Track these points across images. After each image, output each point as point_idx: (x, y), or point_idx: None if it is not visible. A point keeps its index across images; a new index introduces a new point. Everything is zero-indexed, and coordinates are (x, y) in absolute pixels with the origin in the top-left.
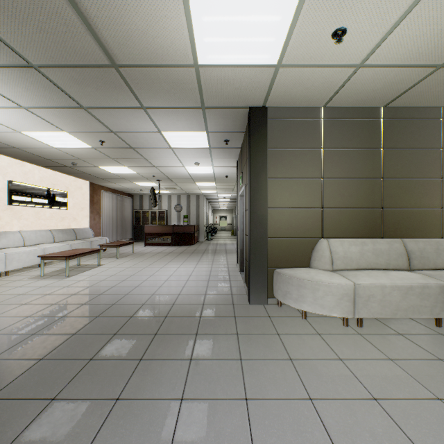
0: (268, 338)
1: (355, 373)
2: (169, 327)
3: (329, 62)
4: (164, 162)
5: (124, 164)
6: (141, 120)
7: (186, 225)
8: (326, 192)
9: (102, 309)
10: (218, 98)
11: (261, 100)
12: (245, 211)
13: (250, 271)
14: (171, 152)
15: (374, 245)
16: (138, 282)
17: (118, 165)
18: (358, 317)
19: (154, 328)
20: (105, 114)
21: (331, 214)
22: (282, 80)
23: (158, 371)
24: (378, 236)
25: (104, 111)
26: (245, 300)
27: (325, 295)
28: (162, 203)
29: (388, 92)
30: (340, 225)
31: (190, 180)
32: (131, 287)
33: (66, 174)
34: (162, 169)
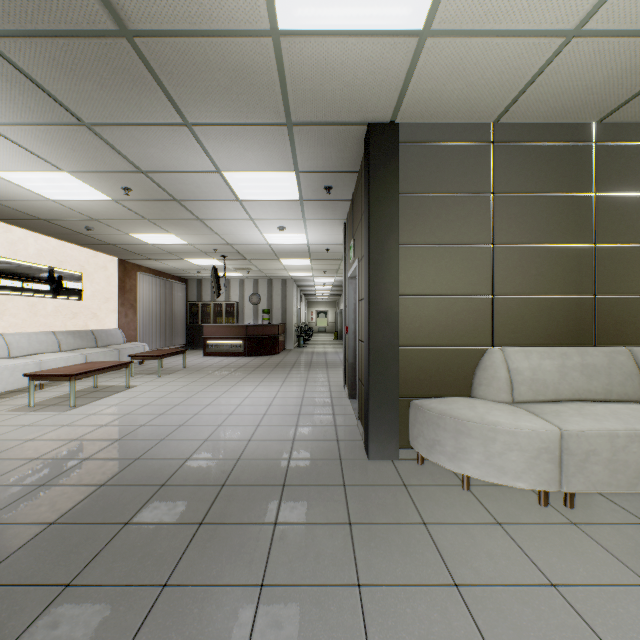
0: (407, 534)
1: (592, 623)
2: (227, 507)
3: (519, 23)
4: (229, 226)
5: (168, 228)
6: (186, 149)
7: (266, 325)
8: (499, 268)
9: (114, 468)
10: (315, 104)
11: (390, 109)
12: (359, 302)
13: (370, 403)
14: (240, 209)
15: (583, 358)
16: (184, 418)
17: (158, 231)
18: (567, 490)
19: (199, 510)
20: (123, 138)
21: (507, 306)
22: (429, 66)
23: (195, 617)
24: (587, 343)
25: (121, 131)
26: (361, 452)
27: (506, 449)
28: (231, 292)
29: (613, 92)
30: (522, 324)
31: (272, 255)
32: (171, 426)
33: (80, 246)
34: (228, 238)
